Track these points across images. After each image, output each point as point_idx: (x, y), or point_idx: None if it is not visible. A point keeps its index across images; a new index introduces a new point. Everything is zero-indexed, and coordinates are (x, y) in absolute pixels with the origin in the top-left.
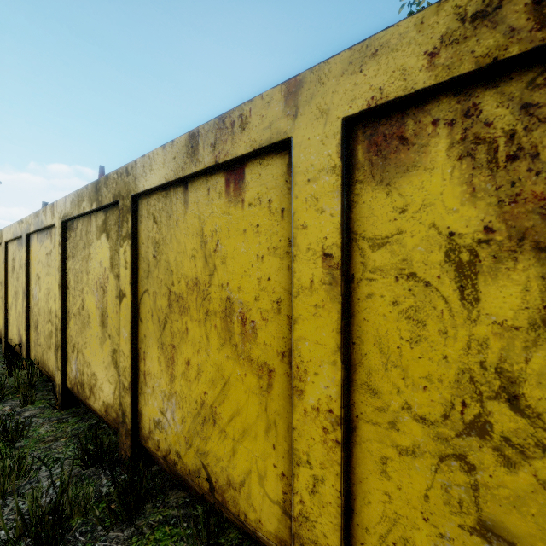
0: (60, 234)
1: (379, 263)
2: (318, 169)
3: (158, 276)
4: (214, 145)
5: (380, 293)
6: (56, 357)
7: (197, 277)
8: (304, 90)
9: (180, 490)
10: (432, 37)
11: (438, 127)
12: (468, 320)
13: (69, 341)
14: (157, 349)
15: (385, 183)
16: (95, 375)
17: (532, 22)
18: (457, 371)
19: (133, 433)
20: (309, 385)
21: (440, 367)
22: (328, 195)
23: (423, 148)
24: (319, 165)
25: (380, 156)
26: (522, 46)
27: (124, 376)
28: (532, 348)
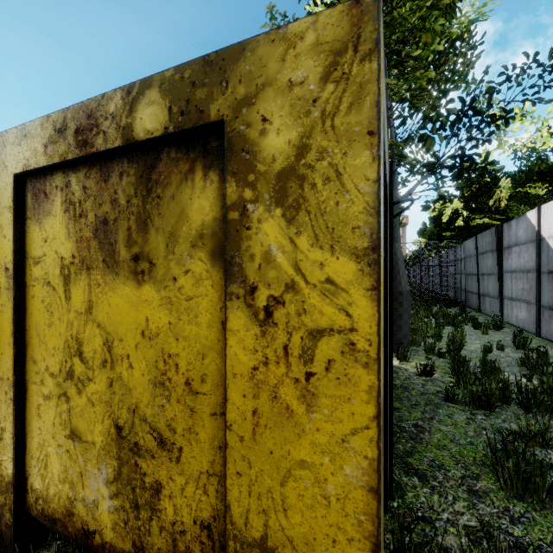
0: None
1: (37, 274)
2: (3, 207)
3: None
4: None
5: (37, 295)
6: None
7: None
8: None
9: None
10: (46, 136)
11: (58, 190)
12: (68, 310)
13: None
14: None
15: (39, 222)
16: None
17: (75, 143)
18: (64, 342)
19: None
20: None
21: (59, 340)
22: (8, 226)
23: (53, 202)
24: (4, 204)
25: (37, 203)
26: (72, 155)
27: None
28: (86, 324)
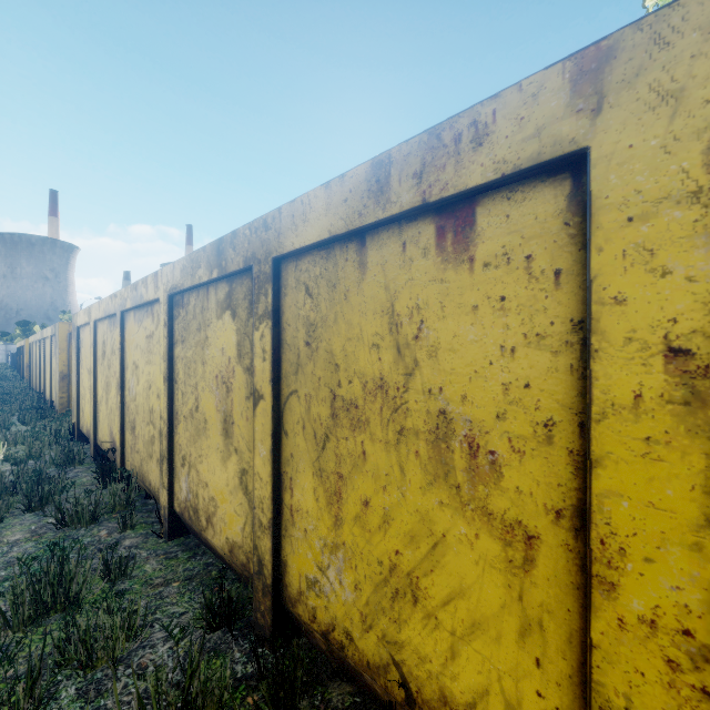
0: (166, 311)
1: None
2: (654, 198)
3: (313, 373)
4: (420, 175)
5: None
6: (161, 470)
7: (382, 377)
8: (618, 62)
9: (343, 681)
10: None
11: None
12: None
13: (177, 451)
14: (312, 476)
15: None
16: (214, 501)
17: None
18: None
19: (274, 591)
20: (630, 577)
21: None
22: (681, 244)
23: None
24: (657, 192)
25: None
26: None
27: (262, 510)
28: None
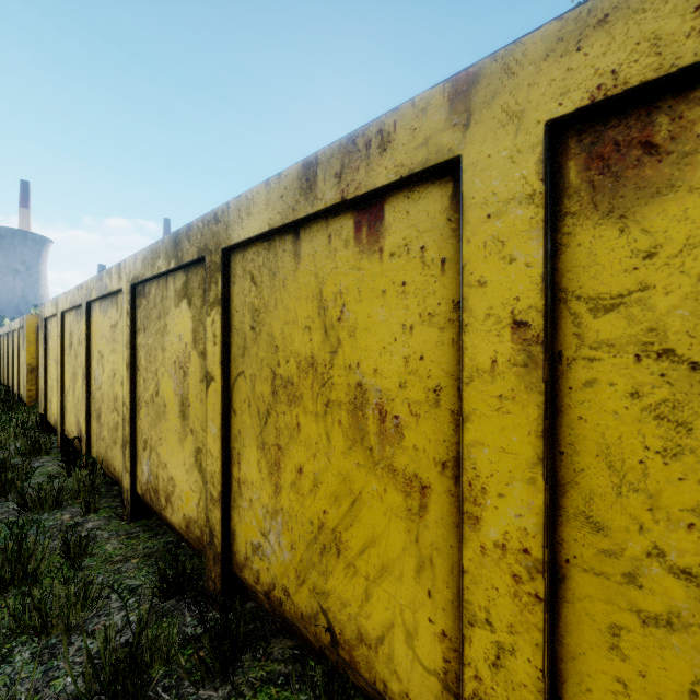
0: (128, 301)
1: (606, 334)
2: (505, 199)
3: (257, 354)
4: (340, 175)
5: (607, 380)
6: (124, 454)
7: (313, 355)
8: (480, 86)
9: (285, 637)
10: None
11: None
12: None
13: (140, 436)
14: (256, 450)
15: (616, 215)
16: (172, 480)
17: None
18: None
19: (224, 559)
20: (489, 511)
21: None
22: (522, 236)
23: (687, 157)
24: (506, 194)
25: (609, 175)
26: None
27: (213, 484)
28: None
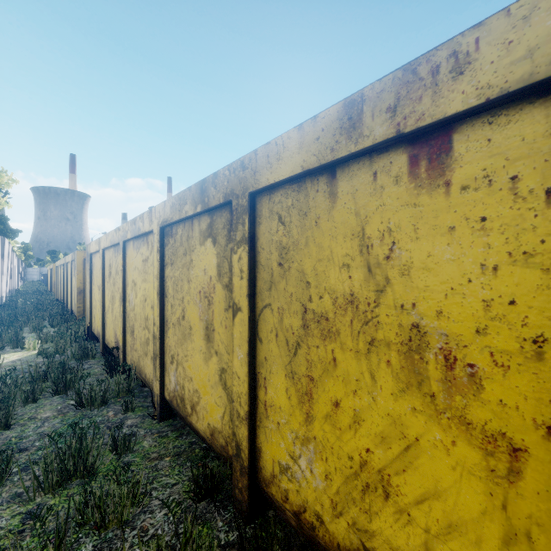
0: (158, 240)
1: None
2: None
3: (285, 289)
4: (394, 109)
5: None
6: (154, 365)
7: (353, 293)
8: None
9: None
10: None
11: None
12: None
13: (167, 351)
14: (284, 378)
15: None
16: (197, 393)
17: None
18: None
19: (250, 472)
20: None
21: None
22: None
23: None
24: None
25: None
26: None
27: (239, 403)
28: None
